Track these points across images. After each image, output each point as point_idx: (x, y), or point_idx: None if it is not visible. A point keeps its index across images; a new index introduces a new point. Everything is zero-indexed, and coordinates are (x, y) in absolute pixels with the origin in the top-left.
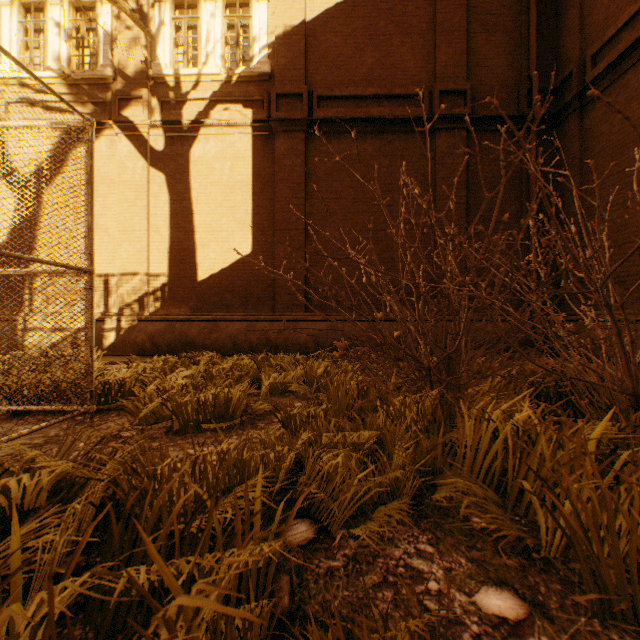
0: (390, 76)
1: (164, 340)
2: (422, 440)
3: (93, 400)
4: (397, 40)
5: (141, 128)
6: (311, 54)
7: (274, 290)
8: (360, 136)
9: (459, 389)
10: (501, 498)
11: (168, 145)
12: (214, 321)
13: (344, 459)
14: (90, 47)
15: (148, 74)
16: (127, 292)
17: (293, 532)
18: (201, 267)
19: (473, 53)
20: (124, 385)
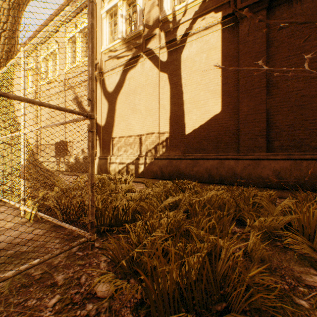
0: None
1: (166, 170)
2: None
3: (93, 230)
4: None
5: (155, 51)
6: None
7: (238, 137)
8: None
9: None
10: None
11: (169, 56)
12: (195, 159)
13: None
14: (134, 21)
15: (159, 20)
16: (149, 143)
17: None
18: (187, 125)
19: None
20: (127, 210)
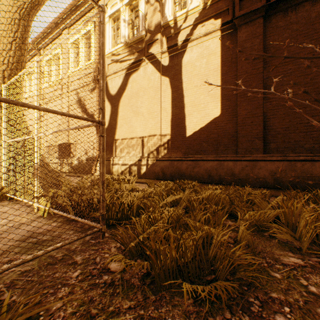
0: None
1: (168, 171)
2: None
3: (104, 221)
4: None
5: (157, 56)
6: None
7: (236, 139)
8: None
9: None
10: None
11: (170, 61)
12: (195, 160)
13: None
14: (136, 26)
15: (160, 25)
16: (151, 145)
17: None
18: (188, 128)
19: None
20: (132, 206)
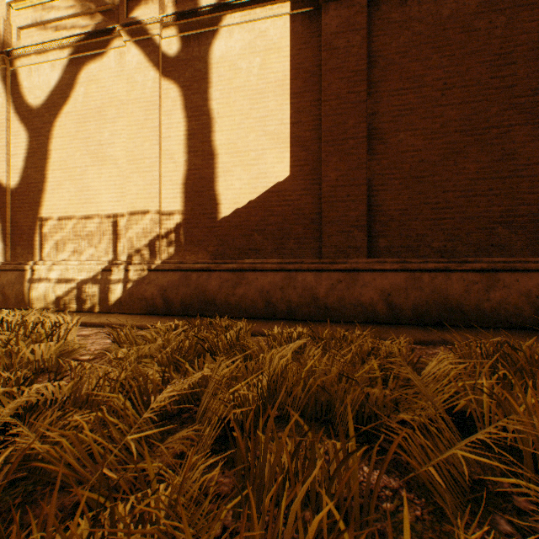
0: None
1: (177, 295)
2: None
3: None
4: None
5: (151, 29)
6: None
7: (320, 227)
8: None
9: None
10: None
11: (183, 48)
12: (239, 271)
13: None
14: None
15: None
16: (136, 235)
17: None
18: (223, 200)
19: None
20: None
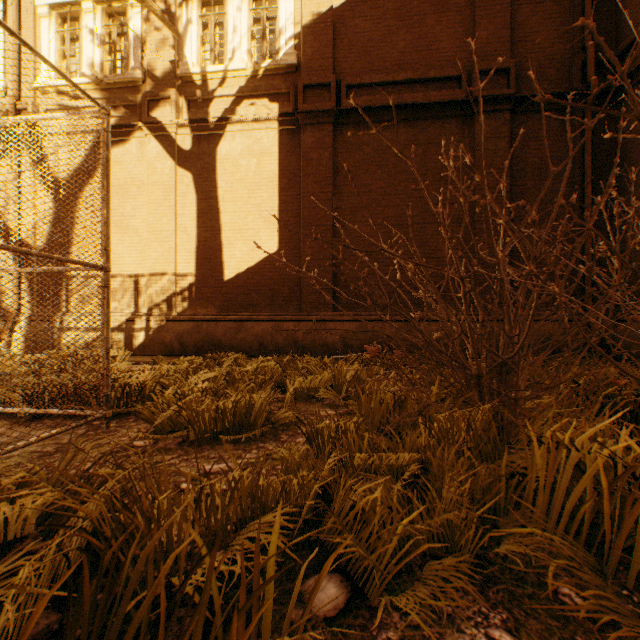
0: (424, 59)
1: (191, 340)
2: (479, 469)
3: (109, 405)
4: (432, 19)
5: (169, 128)
6: (339, 41)
7: (301, 289)
8: (391, 125)
9: (516, 402)
10: (594, 556)
11: (195, 144)
12: (240, 321)
13: (382, 493)
14: (121, 51)
15: (176, 74)
16: (156, 292)
17: (318, 594)
18: (227, 266)
19: (517, 27)
20: (144, 388)
